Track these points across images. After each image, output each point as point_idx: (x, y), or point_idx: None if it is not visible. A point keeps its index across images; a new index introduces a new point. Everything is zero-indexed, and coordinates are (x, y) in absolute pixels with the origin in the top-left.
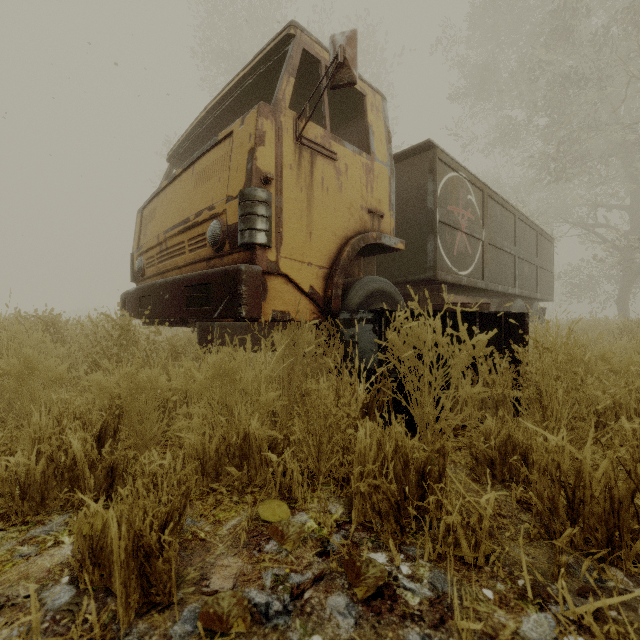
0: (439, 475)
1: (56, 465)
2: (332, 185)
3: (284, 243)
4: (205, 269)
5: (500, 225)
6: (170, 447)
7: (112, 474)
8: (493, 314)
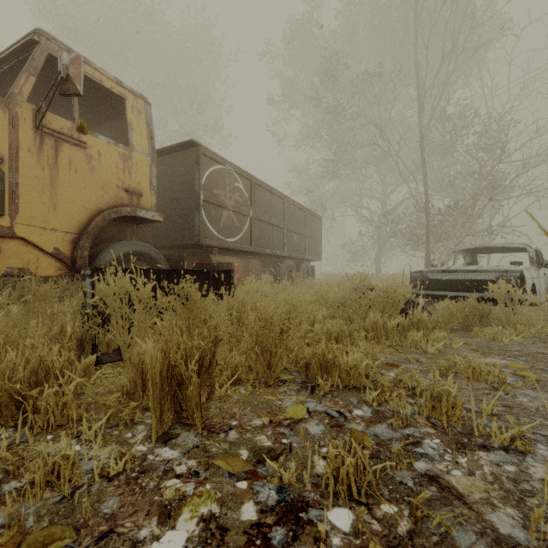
0: (70, 377)
1: None
2: (82, 167)
3: (21, 212)
4: None
5: (269, 206)
6: None
7: None
8: (207, 271)
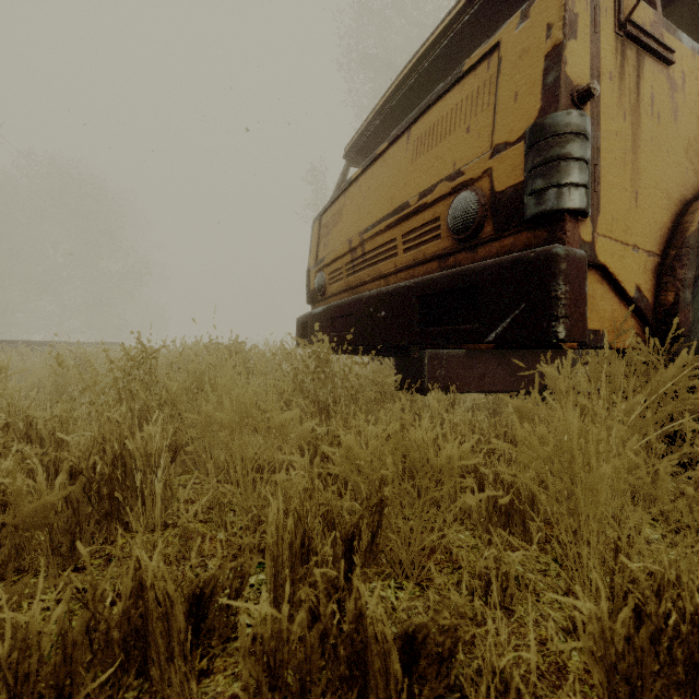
0: None
1: (323, 625)
2: (664, 109)
3: (601, 210)
4: (436, 272)
5: None
6: (433, 555)
7: (410, 649)
8: None
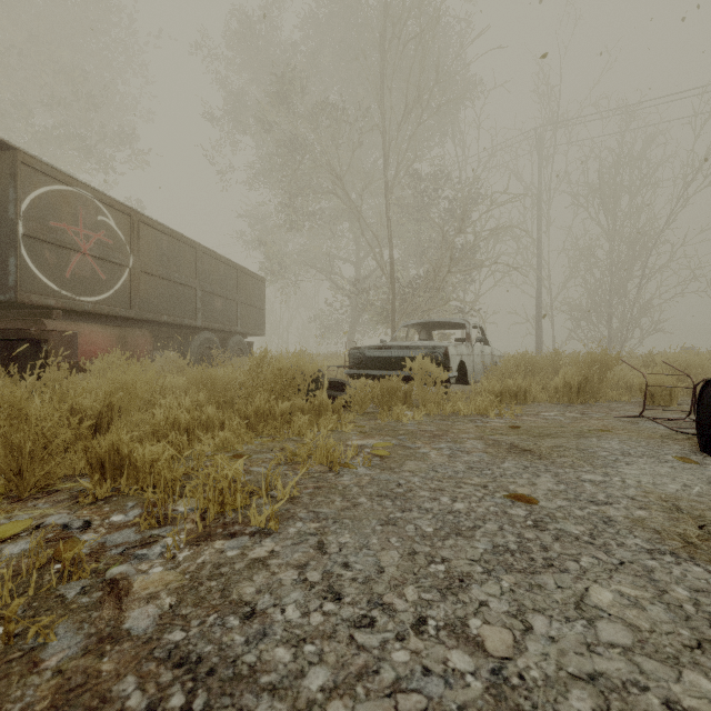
0: None
1: None
2: None
3: None
4: None
5: (169, 256)
6: None
7: None
8: None
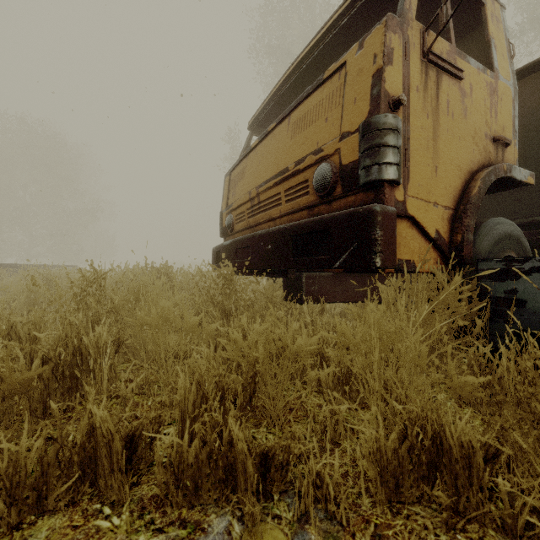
0: None
1: (209, 448)
2: (457, 109)
3: (411, 179)
4: (306, 218)
5: None
6: (295, 412)
7: (265, 463)
8: None
